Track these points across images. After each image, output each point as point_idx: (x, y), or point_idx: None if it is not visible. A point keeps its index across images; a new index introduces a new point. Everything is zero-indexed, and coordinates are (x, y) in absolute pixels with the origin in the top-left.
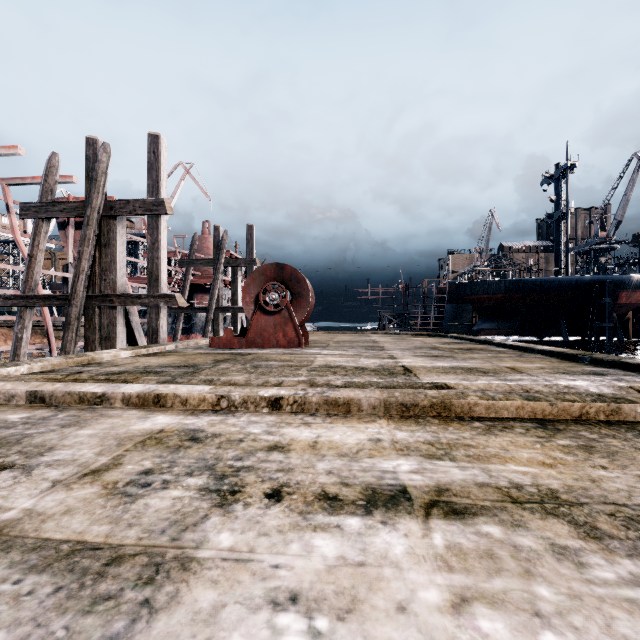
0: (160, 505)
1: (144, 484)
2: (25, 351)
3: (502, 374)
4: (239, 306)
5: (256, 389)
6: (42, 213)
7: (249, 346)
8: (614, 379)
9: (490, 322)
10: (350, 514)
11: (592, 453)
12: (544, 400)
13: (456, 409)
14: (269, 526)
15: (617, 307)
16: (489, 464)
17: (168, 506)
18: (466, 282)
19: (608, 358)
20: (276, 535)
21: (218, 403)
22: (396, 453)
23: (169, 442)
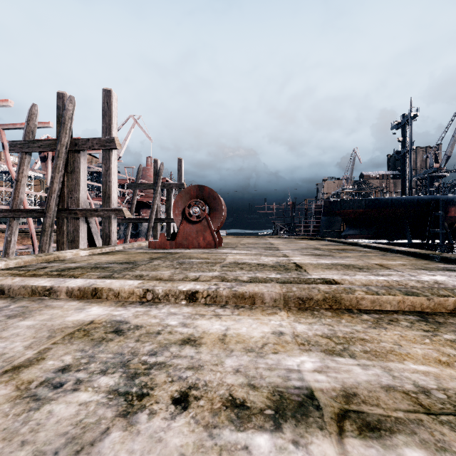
0: (63, 413)
1: (57, 384)
2: (13, 250)
3: (374, 270)
4: (172, 217)
5: (176, 284)
6: (25, 148)
7: (178, 247)
8: None
9: (354, 229)
10: (258, 429)
11: None
12: (422, 295)
13: (345, 302)
14: (171, 447)
15: (448, 218)
16: (388, 362)
17: (71, 415)
18: (337, 200)
19: (455, 257)
20: None
21: (144, 296)
22: (298, 348)
23: (94, 334)
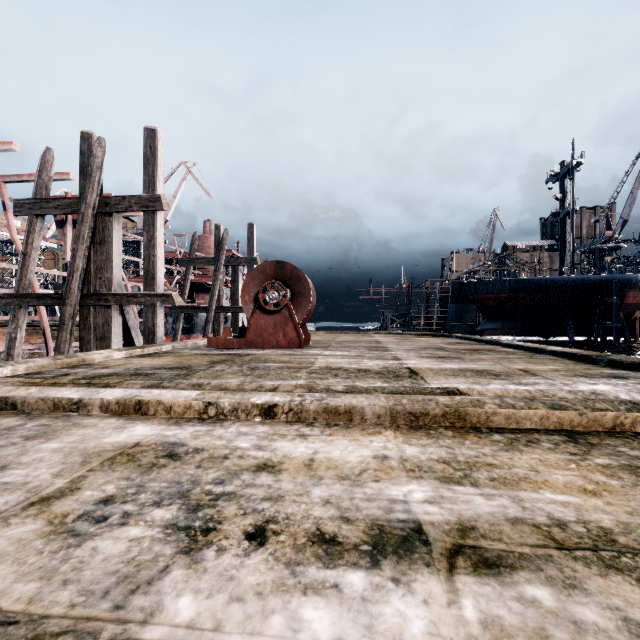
0: (111, 550)
1: (99, 518)
2: (19, 351)
3: (515, 377)
4: (240, 306)
5: (248, 395)
6: (36, 210)
7: (248, 346)
8: (638, 383)
9: (494, 322)
10: (351, 566)
11: (639, 476)
12: (572, 409)
13: (472, 419)
14: (245, 585)
15: (624, 307)
16: (519, 491)
17: (121, 552)
18: (470, 282)
19: (627, 360)
20: (253, 601)
21: (205, 411)
22: (406, 475)
23: (142, 459)
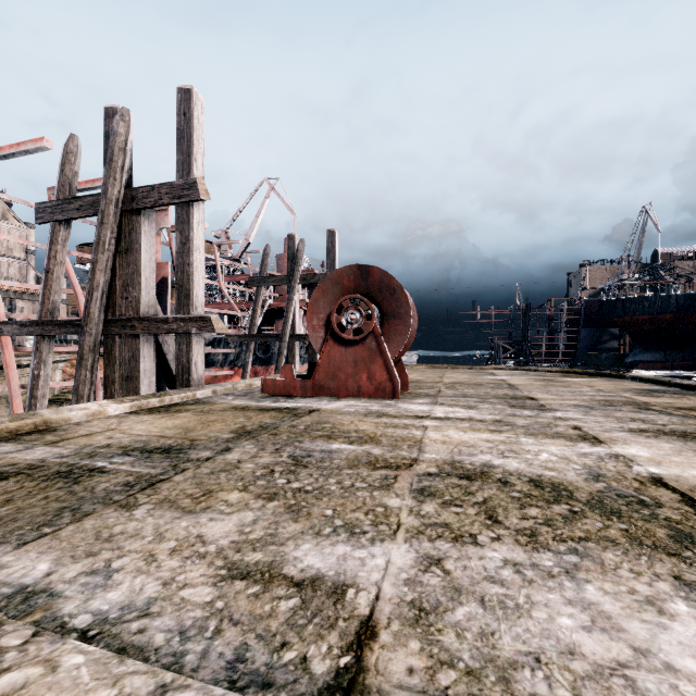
0: None
1: None
2: (44, 392)
3: None
4: None
5: None
6: (58, 214)
7: (317, 393)
8: None
9: (652, 352)
10: None
11: None
12: None
13: None
14: None
15: None
16: None
17: None
18: (616, 299)
19: None
20: None
21: None
22: None
23: None
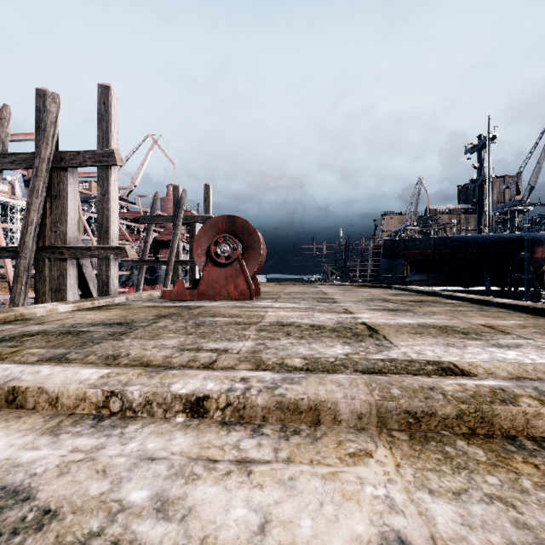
0: None
1: None
2: None
3: (487, 336)
4: None
5: (170, 378)
6: None
7: (200, 298)
8: None
9: (421, 274)
10: None
11: None
12: None
13: (502, 422)
14: None
15: (533, 261)
16: None
17: None
18: (400, 239)
19: None
20: None
21: (106, 404)
22: None
23: None
